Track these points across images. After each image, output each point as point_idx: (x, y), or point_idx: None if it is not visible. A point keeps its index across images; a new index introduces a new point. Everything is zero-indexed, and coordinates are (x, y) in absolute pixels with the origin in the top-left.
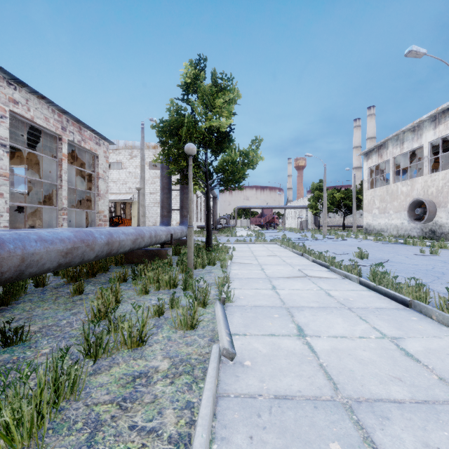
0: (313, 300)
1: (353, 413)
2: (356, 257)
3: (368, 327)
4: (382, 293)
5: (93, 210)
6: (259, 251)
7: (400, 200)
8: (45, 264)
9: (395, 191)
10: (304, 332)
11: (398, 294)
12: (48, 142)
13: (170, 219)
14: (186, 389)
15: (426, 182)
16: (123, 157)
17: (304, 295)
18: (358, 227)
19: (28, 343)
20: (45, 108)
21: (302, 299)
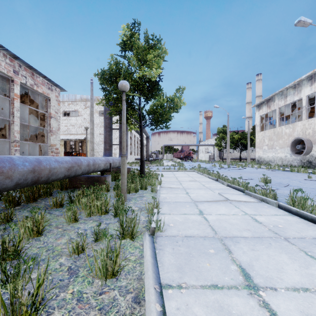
0: (243, 228)
1: None
2: (262, 182)
3: None
4: (307, 219)
5: (46, 144)
6: (182, 177)
7: (284, 139)
8: None
9: (280, 133)
10: (253, 280)
11: None
12: None
13: (111, 152)
14: None
15: (305, 125)
16: (80, 107)
17: (233, 221)
18: (250, 159)
19: None
20: None
21: (232, 226)
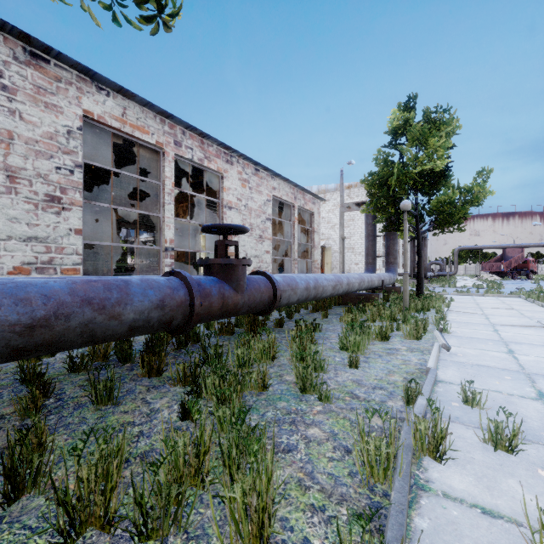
0: (538, 341)
1: (529, 375)
2: None
3: None
4: None
5: (310, 260)
6: (487, 303)
7: None
8: (327, 293)
9: None
10: (514, 352)
11: None
12: (278, 207)
13: (375, 267)
14: (420, 355)
15: None
16: None
17: (530, 338)
18: None
19: (322, 333)
20: (286, 187)
21: (526, 339)
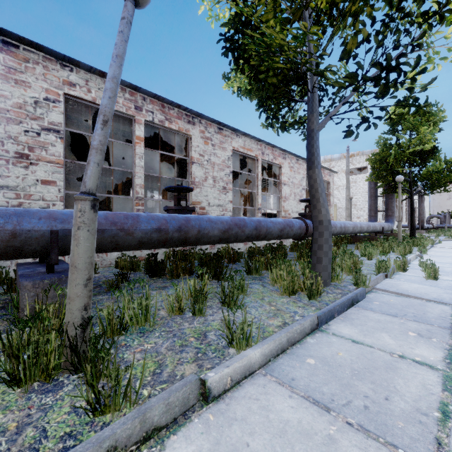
0: None
1: None
2: None
3: None
4: None
5: None
6: None
7: None
8: (349, 231)
9: None
10: None
11: None
12: None
13: (376, 218)
14: None
15: None
16: None
17: None
18: None
19: None
20: None
21: None
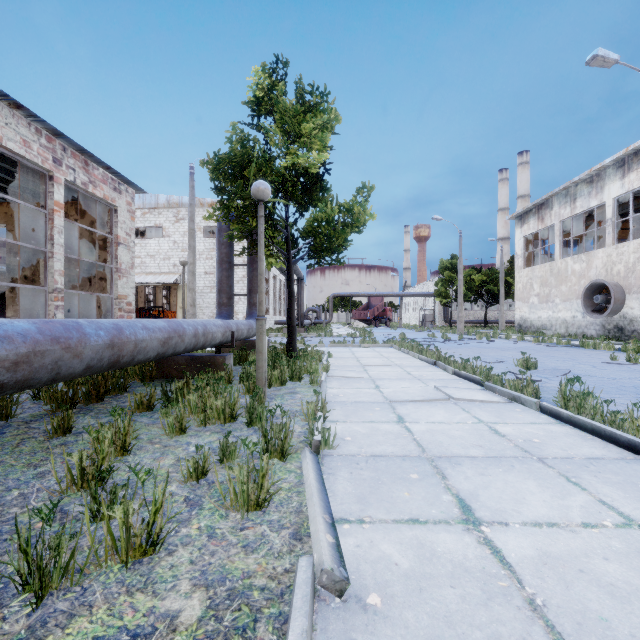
0: (472, 443)
1: None
2: (520, 367)
3: (590, 500)
4: (585, 429)
5: (109, 295)
6: (368, 358)
7: (570, 283)
8: None
9: (563, 271)
10: (475, 513)
11: (619, 432)
12: (37, 187)
13: (231, 310)
14: None
15: (610, 257)
16: (165, 220)
17: (455, 434)
18: (506, 323)
19: None
20: (23, 125)
21: (453, 440)
